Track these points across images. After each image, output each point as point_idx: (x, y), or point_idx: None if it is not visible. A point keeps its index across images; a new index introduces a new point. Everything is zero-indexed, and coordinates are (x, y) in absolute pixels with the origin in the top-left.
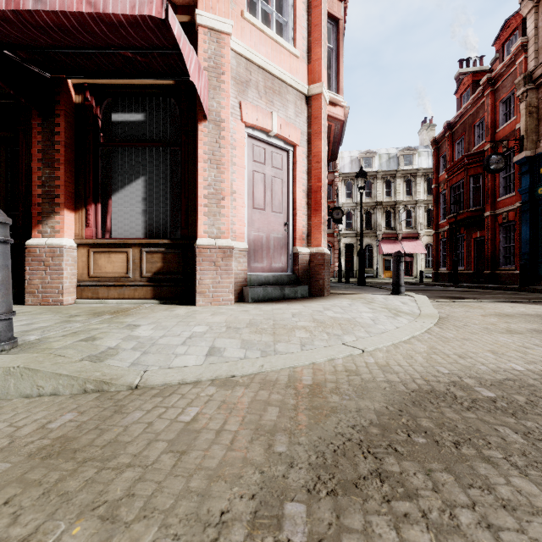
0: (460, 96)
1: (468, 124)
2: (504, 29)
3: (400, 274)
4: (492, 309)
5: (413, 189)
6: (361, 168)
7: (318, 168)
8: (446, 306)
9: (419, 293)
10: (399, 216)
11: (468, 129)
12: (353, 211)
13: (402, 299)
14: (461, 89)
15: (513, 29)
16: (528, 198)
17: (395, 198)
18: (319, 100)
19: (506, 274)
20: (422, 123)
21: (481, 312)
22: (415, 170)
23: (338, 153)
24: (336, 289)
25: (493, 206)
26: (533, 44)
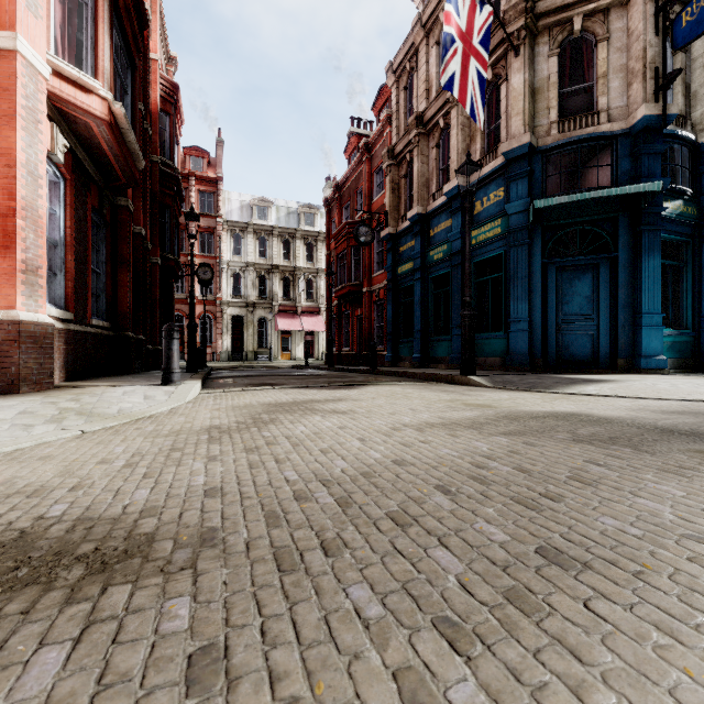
0: (349, 157)
1: (353, 189)
2: (380, 96)
3: (171, 356)
4: (254, 399)
5: (315, 255)
6: (191, 208)
7: (10, 176)
8: (212, 398)
9: (242, 380)
10: (299, 285)
11: (353, 194)
12: (243, 273)
13: (155, 391)
14: (350, 149)
15: (386, 99)
16: (391, 277)
17: (295, 263)
18: (12, 61)
19: (378, 355)
20: (326, 180)
21: (227, 405)
22: (316, 233)
23: (134, 176)
24: (112, 379)
25: (370, 282)
26: (395, 119)
